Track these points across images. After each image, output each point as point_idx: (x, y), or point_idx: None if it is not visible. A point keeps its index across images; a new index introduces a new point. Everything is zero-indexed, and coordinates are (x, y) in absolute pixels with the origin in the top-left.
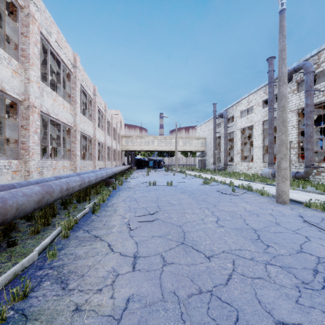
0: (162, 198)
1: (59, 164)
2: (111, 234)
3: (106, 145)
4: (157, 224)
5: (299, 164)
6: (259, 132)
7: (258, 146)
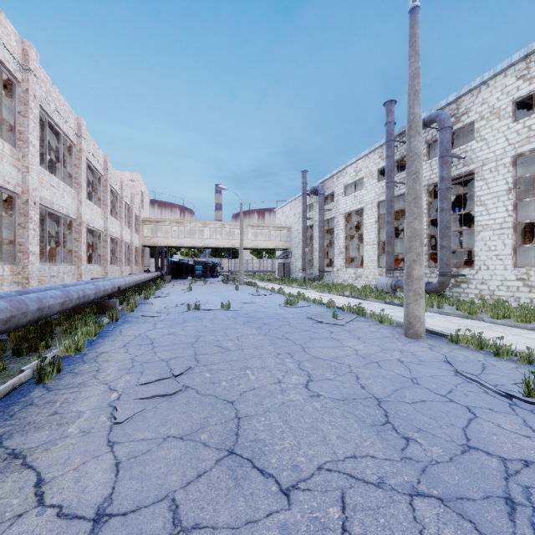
0: (207, 336)
1: None
2: (60, 442)
3: (107, 235)
4: (183, 402)
5: (430, 270)
6: (372, 219)
7: (370, 242)
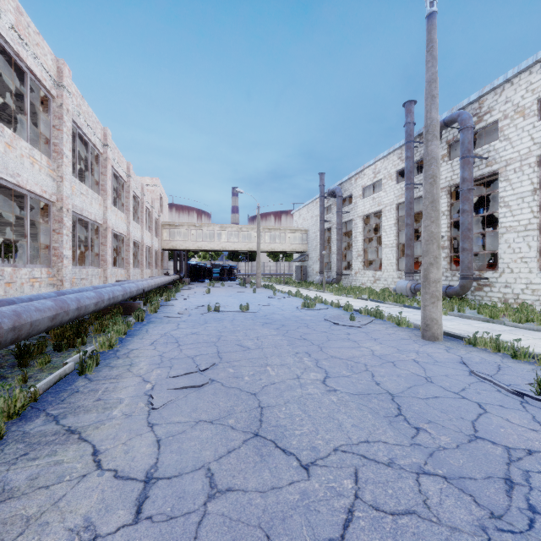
0: (228, 336)
1: (22, 274)
2: (107, 422)
3: (130, 239)
4: (210, 393)
5: (451, 273)
6: (391, 221)
7: (389, 244)
